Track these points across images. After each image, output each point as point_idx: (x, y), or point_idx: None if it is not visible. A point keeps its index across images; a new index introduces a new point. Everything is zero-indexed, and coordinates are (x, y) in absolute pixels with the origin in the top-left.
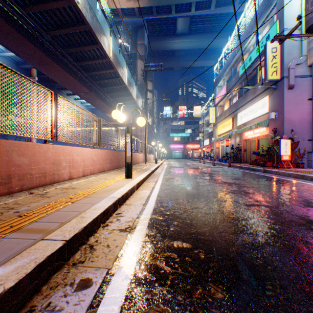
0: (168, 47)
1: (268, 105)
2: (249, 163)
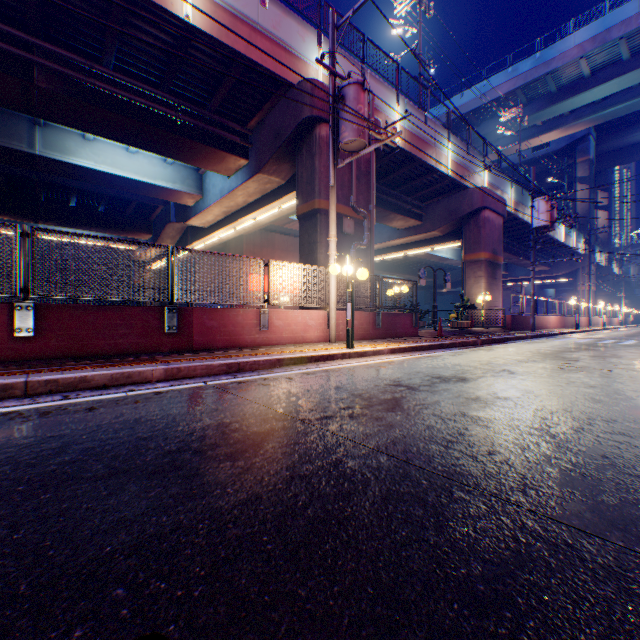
0: (639, 139)
1: None
2: None
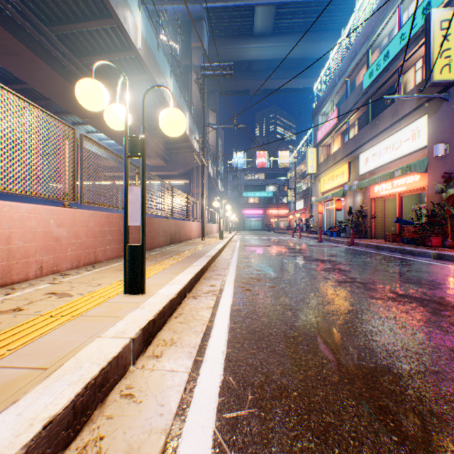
0: (241, 56)
1: (428, 133)
2: (387, 239)
